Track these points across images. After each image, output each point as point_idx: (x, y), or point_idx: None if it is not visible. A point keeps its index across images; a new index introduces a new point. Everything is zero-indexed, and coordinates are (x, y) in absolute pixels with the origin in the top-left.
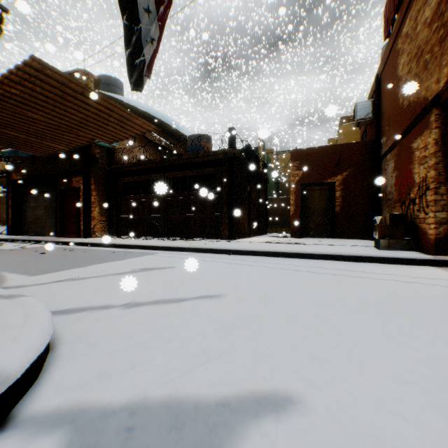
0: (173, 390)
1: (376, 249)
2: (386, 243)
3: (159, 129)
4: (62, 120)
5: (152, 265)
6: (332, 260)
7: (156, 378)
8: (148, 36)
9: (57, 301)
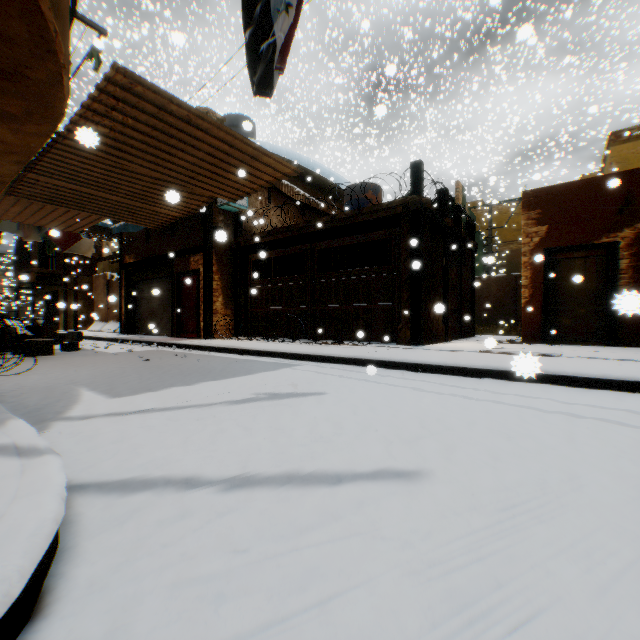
0: None
1: None
2: None
3: (303, 182)
4: (167, 170)
5: (289, 388)
6: (638, 392)
7: None
8: (281, 3)
9: (120, 455)
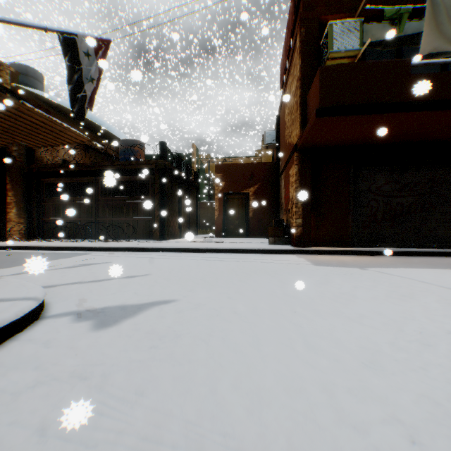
0: (121, 303)
1: (268, 244)
2: (273, 240)
3: (88, 129)
4: None
5: (91, 261)
6: (236, 252)
7: (111, 302)
8: (88, 74)
9: None
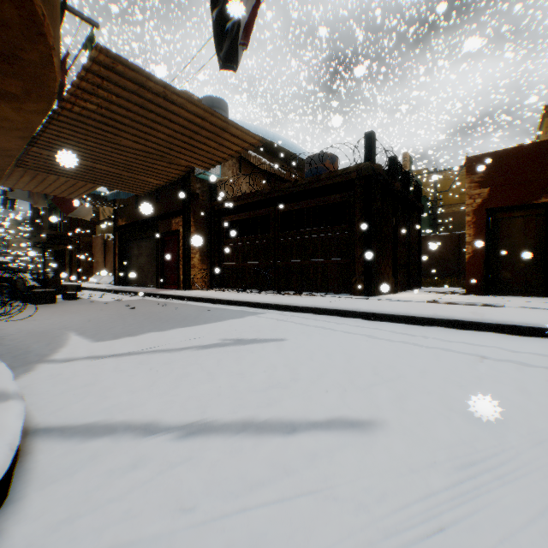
0: None
1: None
2: None
3: (269, 154)
4: (148, 142)
5: (252, 334)
6: None
7: None
8: None
9: (89, 398)
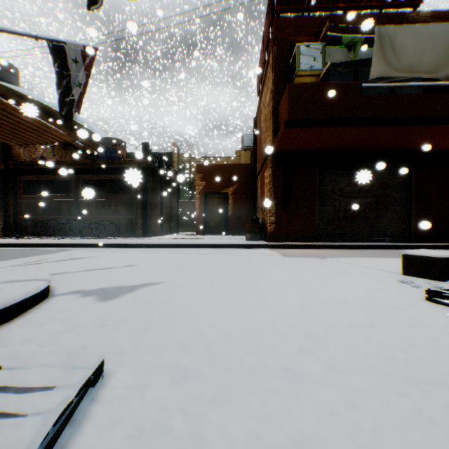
0: (117, 285)
1: (245, 240)
2: (250, 236)
3: (66, 126)
4: None
5: (78, 256)
6: (215, 247)
7: (108, 285)
8: (76, 80)
9: None
